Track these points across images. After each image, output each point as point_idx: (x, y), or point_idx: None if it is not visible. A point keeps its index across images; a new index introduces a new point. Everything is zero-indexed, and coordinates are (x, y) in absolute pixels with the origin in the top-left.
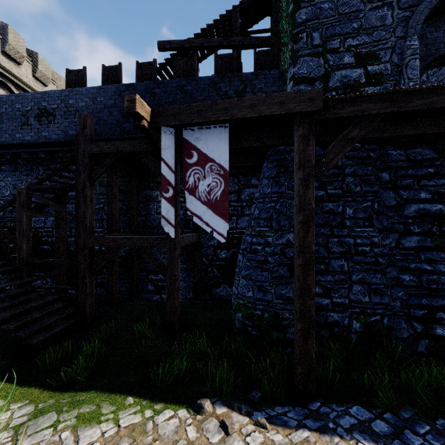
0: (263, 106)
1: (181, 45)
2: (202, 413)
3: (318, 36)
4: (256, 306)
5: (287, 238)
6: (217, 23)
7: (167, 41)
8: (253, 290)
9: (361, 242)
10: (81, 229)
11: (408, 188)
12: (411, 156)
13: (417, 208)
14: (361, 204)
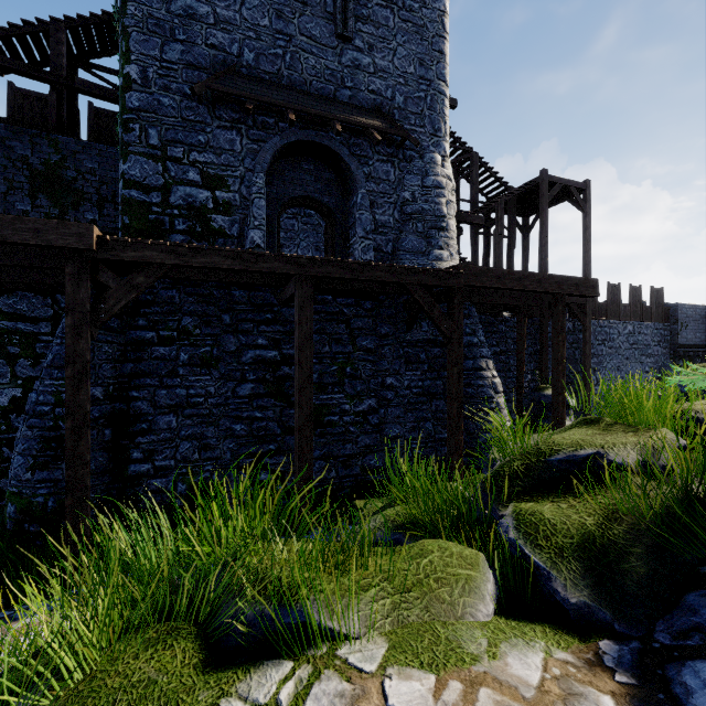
0: (9, 229)
1: None
2: None
3: (156, 135)
4: (36, 492)
5: (92, 394)
6: (19, 30)
7: None
8: (33, 470)
9: (194, 393)
10: None
11: (249, 333)
12: (253, 300)
13: (254, 354)
14: (199, 349)
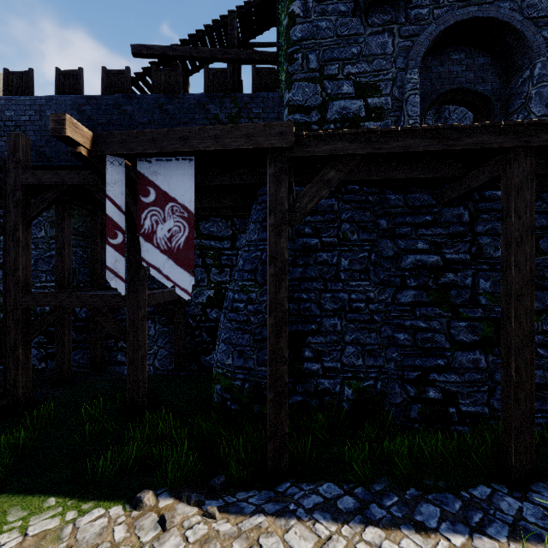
0: (228, 137)
1: (163, 52)
2: (140, 508)
3: (314, 59)
4: (235, 376)
5: None
6: (210, 29)
7: (144, 45)
8: (233, 357)
9: (356, 297)
10: (11, 283)
11: (406, 237)
12: (410, 202)
13: (414, 259)
14: (357, 254)
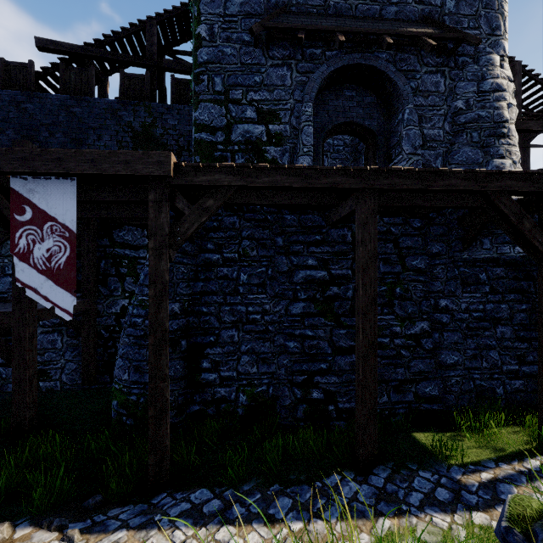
0: (106, 162)
1: (73, 50)
2: None
3: (220, 82)
4: (131, 391)
5: (171, 309)
6: (127, 32)
7: (50, 40)
8: (129, 372)
9: (253, 310)
10: None
11: (299, 254)
12: (303, 223)
13: (305, 274)
14: (256, 269)
